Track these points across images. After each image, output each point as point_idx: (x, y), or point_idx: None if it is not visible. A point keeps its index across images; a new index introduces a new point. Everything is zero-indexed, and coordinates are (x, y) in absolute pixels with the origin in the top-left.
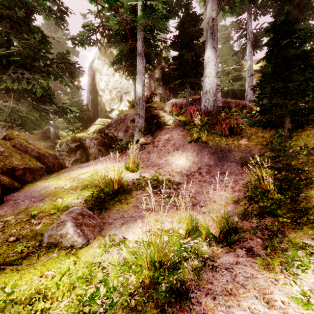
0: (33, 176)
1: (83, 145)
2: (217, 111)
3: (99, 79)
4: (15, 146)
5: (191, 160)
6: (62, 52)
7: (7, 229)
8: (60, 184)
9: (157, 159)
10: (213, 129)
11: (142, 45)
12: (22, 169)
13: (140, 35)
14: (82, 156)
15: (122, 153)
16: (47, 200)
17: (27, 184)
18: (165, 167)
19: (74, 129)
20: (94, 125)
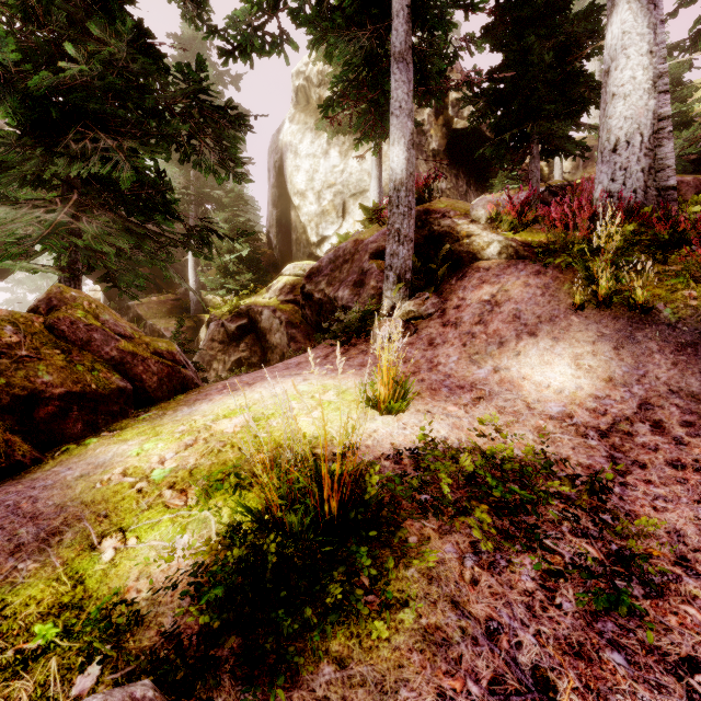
0: (89, 420)
1: (256, 325)
2: (658, 205)
3: (294, 168)
4: (57, 329)
5: (598, 373)
6: (186, 63)
7: None
8: (148, 455)
9: (464, 365)
10: (661, 263)
11: (405, 30)
12: (61, 397)
13: (399, 1)
14: (253, 352)
15: (350, 347)
16: (66, 545)
17: (65, 447)
18: (500, 397)
19: (238, 288)
20: (281, 277)
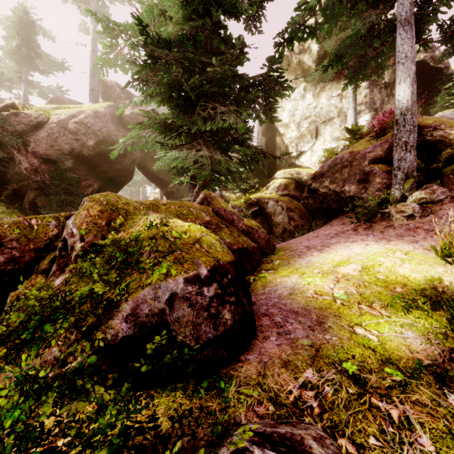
0: (251, 264)
1: (263, 210)
2: None
3: (280, 110)
4: (219, 214)
5: None
6: (273, 56)
7: (346, 428)
8: (316, 285)
9: None
10: None
11: (409, 3)
12: (237, 251)
13: None
14: (263, 227)
15: (371, 223)
16: (336, 329)
17: (250, 278)
18: None
19: (248, 188)
20: (275, 180)
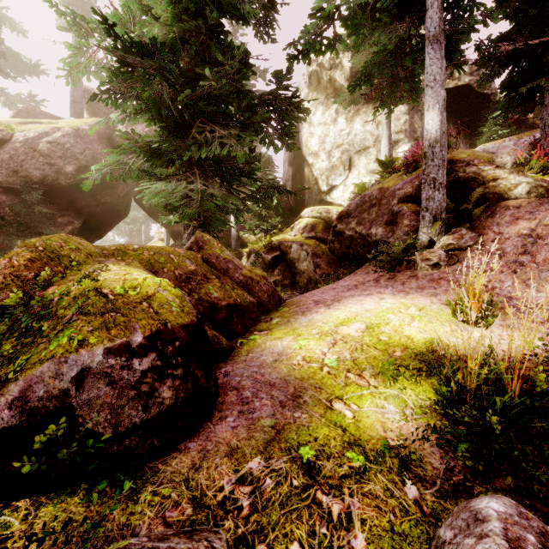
0: (243, 323)
1: (286, 256)
2: None
3: (309, 135)
4: (210, 261)
5: None
6: (279, 70)
7: (271, 532)
8: (309, 349)
9: (521, 289)
10: None
11: (438, 17)
12: (226, 307)
13: None
14: (285, 276)
15: (395, 273)
16: (311, 405)
17: (238, 341)
18: None
19: (269, 228)
20: (301, 219)
